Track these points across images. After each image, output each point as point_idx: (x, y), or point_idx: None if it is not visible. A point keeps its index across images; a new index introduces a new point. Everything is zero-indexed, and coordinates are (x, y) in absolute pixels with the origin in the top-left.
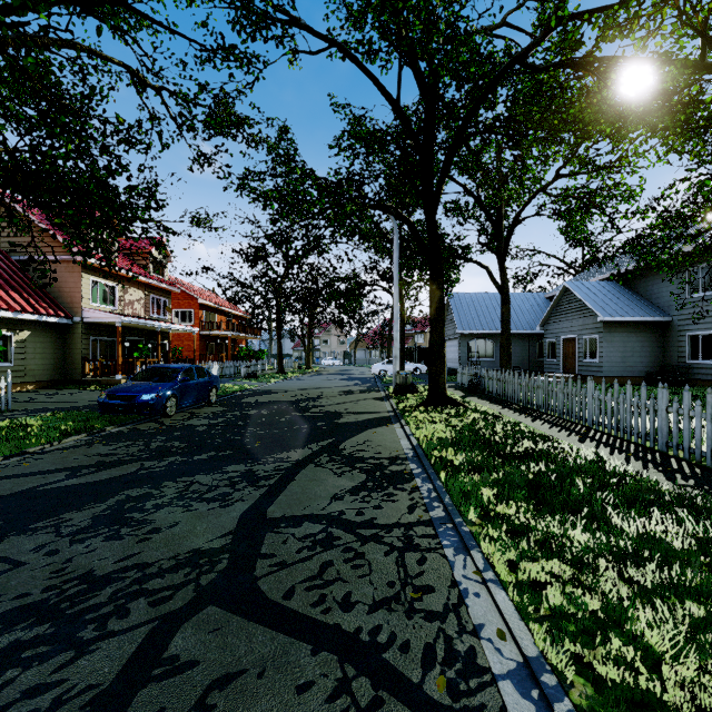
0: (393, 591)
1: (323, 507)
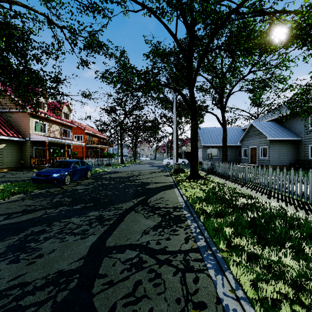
0: (180, 307)
1: (137, 239)
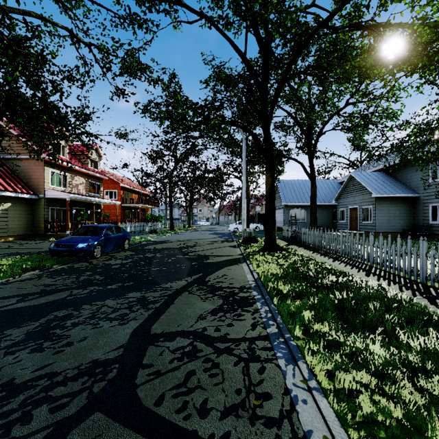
0: (240, 398)
1: (191, 325)
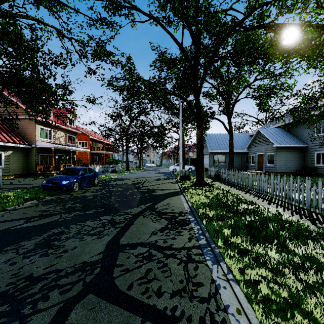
0: (182, 285)
1: (147, 238)
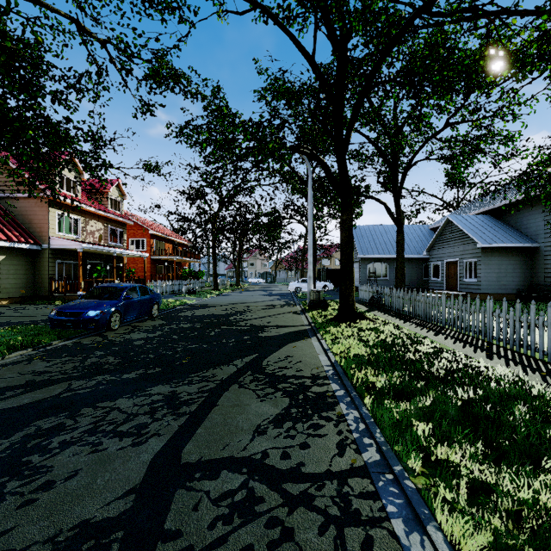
0: None
1: (244, 446)
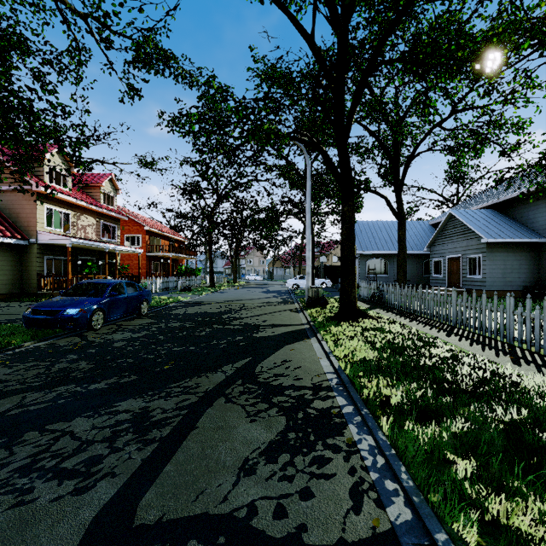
0: None
1: (224, 495)
